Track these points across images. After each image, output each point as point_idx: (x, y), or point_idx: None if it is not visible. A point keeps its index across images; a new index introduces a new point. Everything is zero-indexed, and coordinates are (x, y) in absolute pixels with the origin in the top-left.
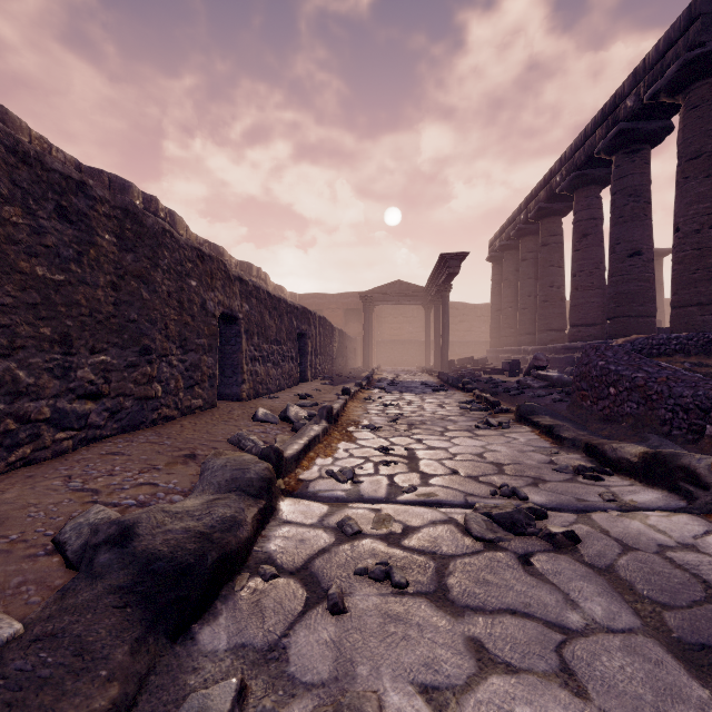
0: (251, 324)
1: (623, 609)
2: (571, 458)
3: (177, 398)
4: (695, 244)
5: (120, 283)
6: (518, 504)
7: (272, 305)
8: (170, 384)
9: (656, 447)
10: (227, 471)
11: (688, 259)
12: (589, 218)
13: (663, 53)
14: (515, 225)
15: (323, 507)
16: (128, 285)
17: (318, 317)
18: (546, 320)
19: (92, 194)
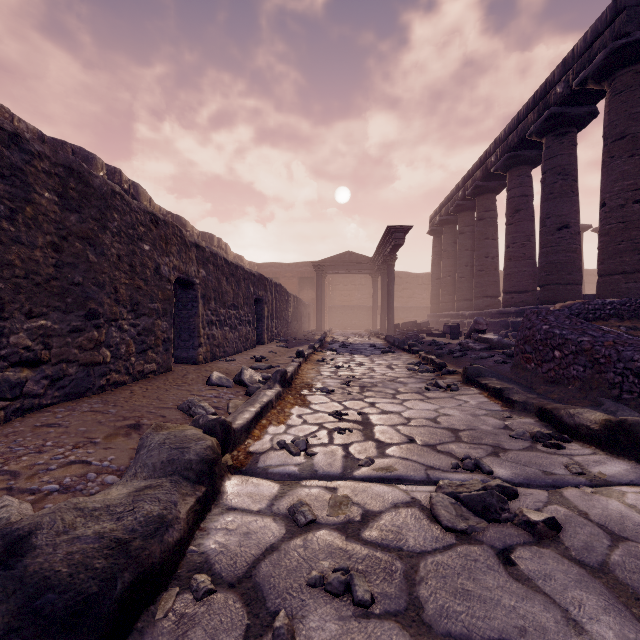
0: (208, 289)
1: (638, 632)
2: (525, 423)
3: (128, 363)
4: (620, 217)
5: (63, 244)
6: (483, 479)
7: (229, 271)
8: (121, 349)
9: (613, 413)
10: (164, 450)
11: (613, 232)
12: (521, 195)
13: (591, 43)
14: (454, 201)
15: (273, 487)
16: (72, 246)
17: (274, 284)
18: (482, 288)
19: (29, 148)
